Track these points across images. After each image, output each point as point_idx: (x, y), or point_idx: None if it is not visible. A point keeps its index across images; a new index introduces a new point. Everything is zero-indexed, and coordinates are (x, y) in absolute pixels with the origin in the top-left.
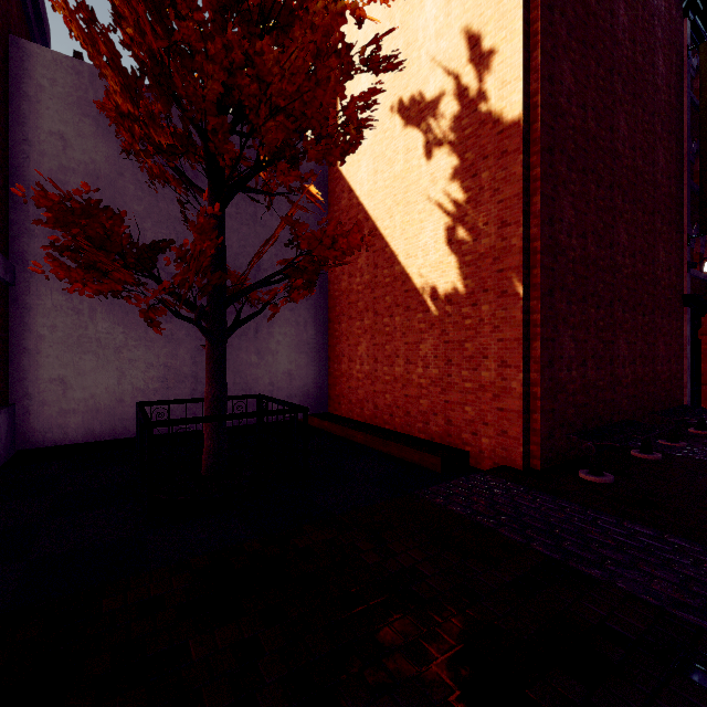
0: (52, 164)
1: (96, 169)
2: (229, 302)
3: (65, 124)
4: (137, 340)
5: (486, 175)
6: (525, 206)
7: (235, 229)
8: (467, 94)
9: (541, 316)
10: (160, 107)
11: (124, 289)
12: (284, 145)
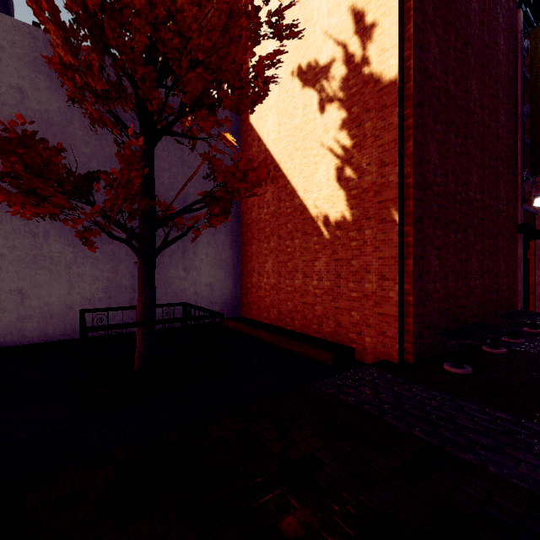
0: (11, 112)
1: (50, 117)
2: (157, 225)
3: (23, 79)
4: (84, 258)
5: (369, 124)
6: (400, 149)
7: (167, 169)
8: (353, 60)
9: (413, 239)
10: (95, 57)
11: (62, 213)
12: (203, 93)
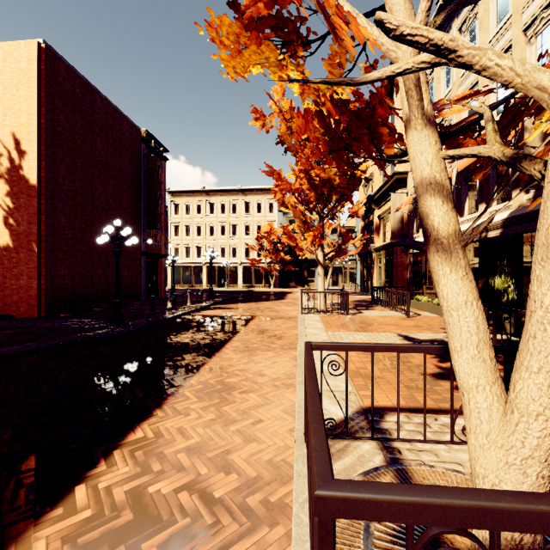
0: None
1: None
2: None
3: None
4: None
5: (23, 200)
6: (39, 218)
7: None
8: (14, 162)
9: (46, 260)
10: None
11: None
12: None
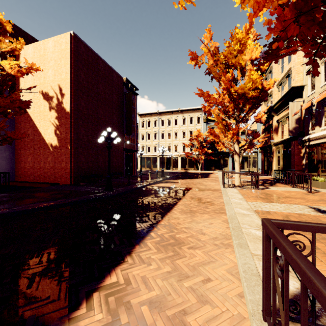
0: None
1: None
2: None
3: None
4: None
5: (63, 121)
6: (70, 130)
7: None
8: (59, 100)
9: (74, 153)
10: None
11: None
12: (3, 112)
